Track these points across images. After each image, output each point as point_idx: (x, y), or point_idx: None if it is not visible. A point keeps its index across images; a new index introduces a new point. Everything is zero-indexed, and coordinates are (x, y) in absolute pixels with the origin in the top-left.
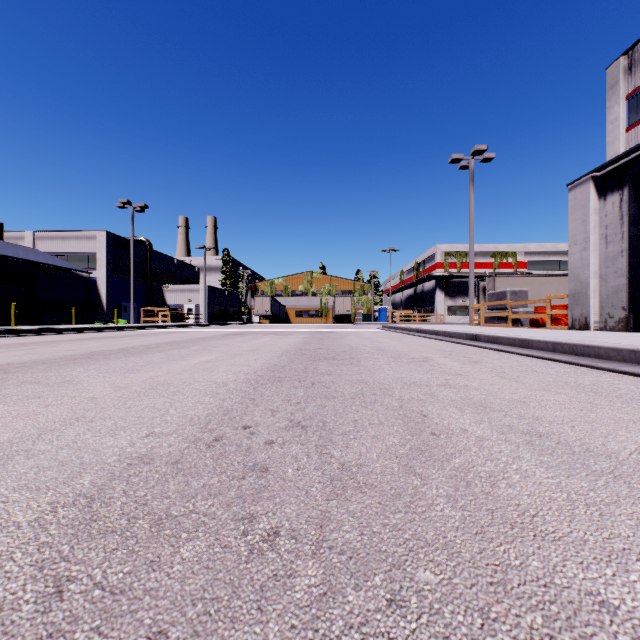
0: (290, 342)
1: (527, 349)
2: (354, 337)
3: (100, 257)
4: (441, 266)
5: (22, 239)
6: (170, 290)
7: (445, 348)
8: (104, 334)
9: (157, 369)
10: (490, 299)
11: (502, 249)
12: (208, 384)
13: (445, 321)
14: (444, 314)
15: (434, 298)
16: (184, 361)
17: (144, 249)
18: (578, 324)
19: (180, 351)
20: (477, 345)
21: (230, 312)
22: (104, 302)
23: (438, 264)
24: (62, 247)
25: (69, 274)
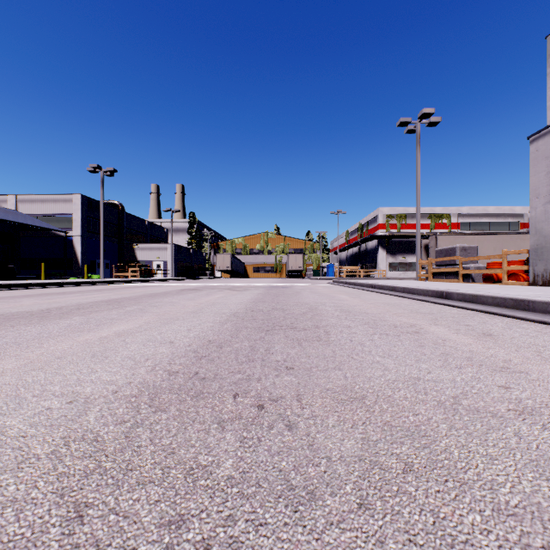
0: (243, 299)
1: (527, 312)
2: (309, 293)
3: (76, 218)
4: (383, 227)
5: (5, 202)
6: (140, 248)
7: (418, 308)
8: (62, 289)
9: (25, 353)
10: (438, 255)
11: (438, 212)
12: (49, 408)
13: (387, 276)
14: (386, 270)
15: (377, 255)
16: (90, 333)
17: (117, 211)
18: (541, 280)
19: (108, 313)
20: (453, 305)
21: (195, 268)
22: (79, 259)
23: (380, 225)
24: (41, 209)
25: (48, 233)
